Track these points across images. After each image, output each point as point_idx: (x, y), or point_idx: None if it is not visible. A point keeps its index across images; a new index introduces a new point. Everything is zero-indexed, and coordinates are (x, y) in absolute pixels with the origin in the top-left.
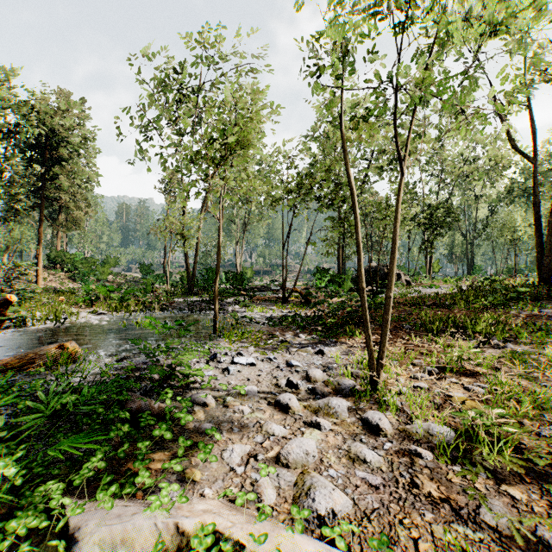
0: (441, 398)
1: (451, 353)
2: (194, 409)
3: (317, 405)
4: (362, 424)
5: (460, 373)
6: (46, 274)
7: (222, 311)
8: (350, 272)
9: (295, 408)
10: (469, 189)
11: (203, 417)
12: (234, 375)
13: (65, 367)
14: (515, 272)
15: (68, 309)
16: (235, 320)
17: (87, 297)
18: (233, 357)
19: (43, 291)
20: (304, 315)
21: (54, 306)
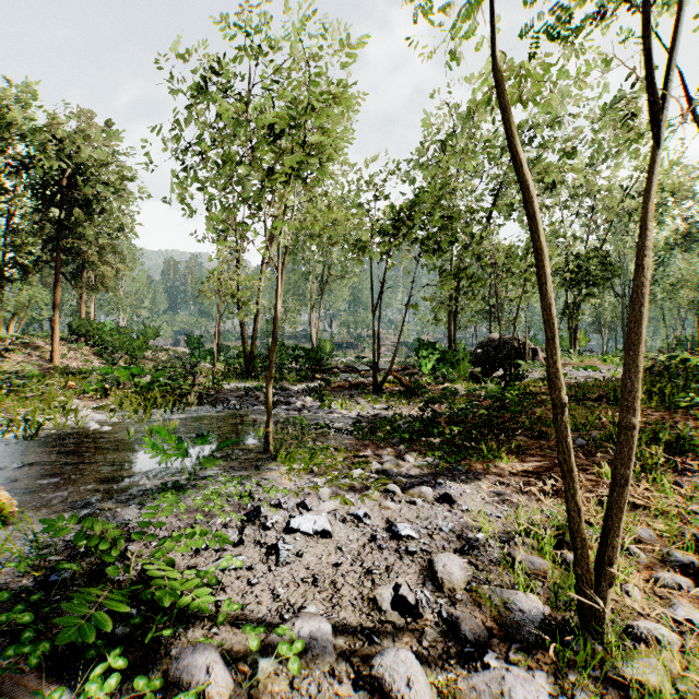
0: None
1: None
2: None
3: None
4: None
5: None
6: (65, 349)
7: (285, 407)
8: (462, 345)
9: None
10: (627, 233)
11: None
12: (287, 567)
13: None
14: (698, 347)
15: (68, 402)
16: (302, 428)
17: (100, 385)
18: (290, 515)
19: (59, 371)
20: (407, 414)
21: (49, 399)
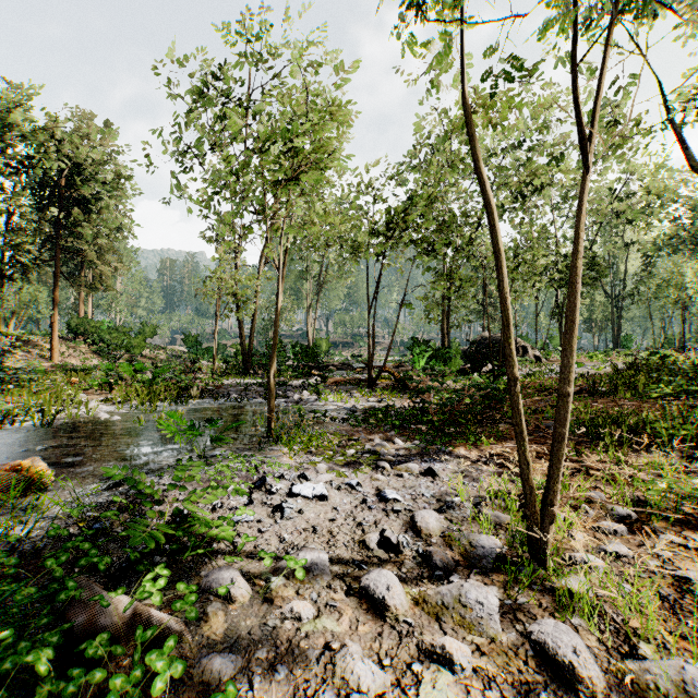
0: (670, 586)
1: (655, 483)
2: (207, 610)
3: (440, 600)
4: (534, 653)
5: (677, 522)
6: (64, 347)
7: (284, 400)
8: (456, 344)
9: (398, 609)
10: (616, 234)
11: (222, 633)
12: (290, 520)
13: (18, 502)
14: (683, 345)
15: (75, 396)
16: (301, 416)
17: (105, 380)
18: (292, 483)
19: (59, 369)
20: (400, 405)
21: (57, 392)
